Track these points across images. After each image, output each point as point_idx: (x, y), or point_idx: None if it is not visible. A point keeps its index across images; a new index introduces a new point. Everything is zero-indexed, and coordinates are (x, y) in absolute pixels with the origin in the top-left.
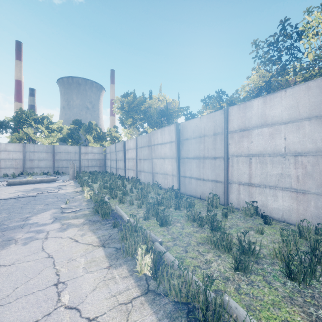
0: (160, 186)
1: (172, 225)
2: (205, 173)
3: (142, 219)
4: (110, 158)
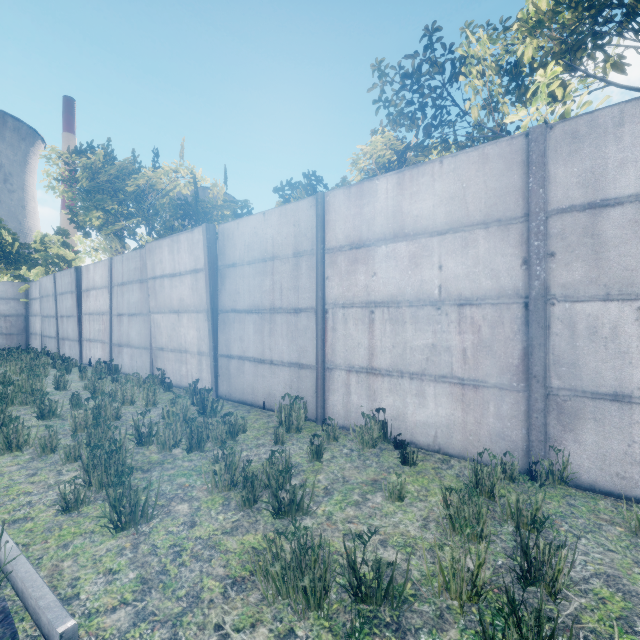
0: (167, 383)
1: (159, 517)
2: (274, 346)
3: (58, 507)
4: (42, 311)
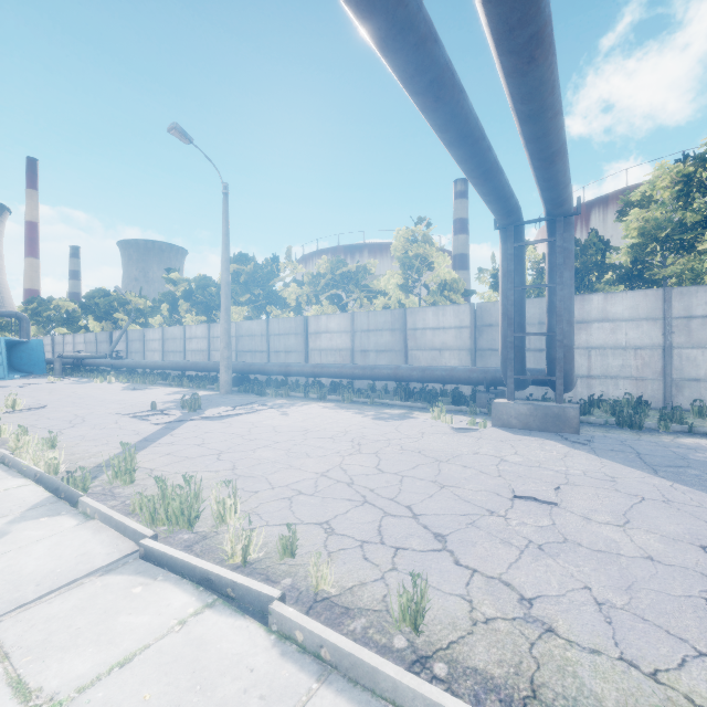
0: None
1: None
2: None
3: None
4: None
